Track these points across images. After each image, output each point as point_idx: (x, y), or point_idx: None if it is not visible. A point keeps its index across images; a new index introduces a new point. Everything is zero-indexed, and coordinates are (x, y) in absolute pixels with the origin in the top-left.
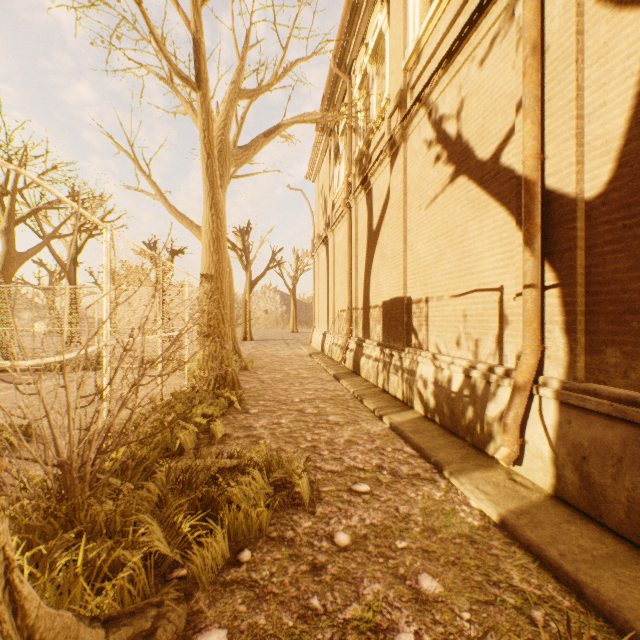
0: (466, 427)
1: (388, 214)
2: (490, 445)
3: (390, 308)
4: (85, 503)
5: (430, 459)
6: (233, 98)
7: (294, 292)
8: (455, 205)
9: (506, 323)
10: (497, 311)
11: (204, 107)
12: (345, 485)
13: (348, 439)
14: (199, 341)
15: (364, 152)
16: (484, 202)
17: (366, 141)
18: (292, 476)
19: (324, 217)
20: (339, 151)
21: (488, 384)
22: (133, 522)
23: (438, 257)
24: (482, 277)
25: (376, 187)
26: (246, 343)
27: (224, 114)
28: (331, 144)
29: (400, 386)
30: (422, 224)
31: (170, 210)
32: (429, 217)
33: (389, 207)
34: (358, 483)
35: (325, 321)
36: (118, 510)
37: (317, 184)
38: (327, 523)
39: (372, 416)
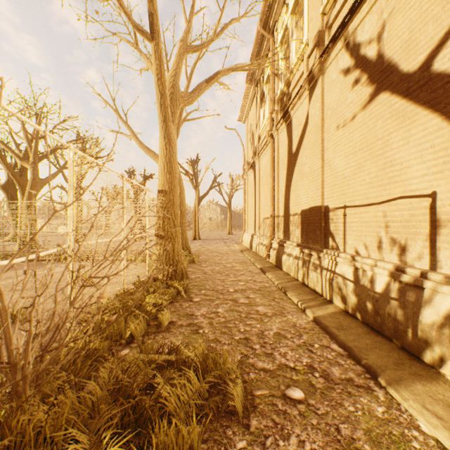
0: (394, 329)
1: (306, 138)
2: (426, 352)
3: (308, 215)
4: (24, 405)
5: (360, 361)
6: (182, 52)
7: (230, 205)
8: (375, 120)
9: (440, 229)
10: (428, 217)
11: (157, 54)
12: (278, 389)
13: (277, 332)
14: (156, 241)
15: (285, 92)
16: (411, 112)
17: (286, 82)
18: (226, 374)
19: (252, 148)
20: (264, 96)
21: (420, 289)
22: (63, 434)
23: (356, 169)
24: (408, 184)
25: (295, 118)
26: (195, 241)
27: (175, 65)
28: (257, 92)
29: (319, 282)
30: (339, 142)
31: (140, 146)
32: (347, 135)
33: (307, 132)
34: (291, 387)
35: (253, 226)
36: (49, 420)
37: (246, 124)
38: (263, 444)
39: (296, 308)
